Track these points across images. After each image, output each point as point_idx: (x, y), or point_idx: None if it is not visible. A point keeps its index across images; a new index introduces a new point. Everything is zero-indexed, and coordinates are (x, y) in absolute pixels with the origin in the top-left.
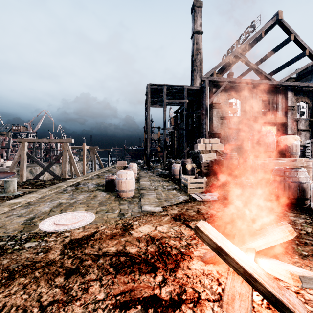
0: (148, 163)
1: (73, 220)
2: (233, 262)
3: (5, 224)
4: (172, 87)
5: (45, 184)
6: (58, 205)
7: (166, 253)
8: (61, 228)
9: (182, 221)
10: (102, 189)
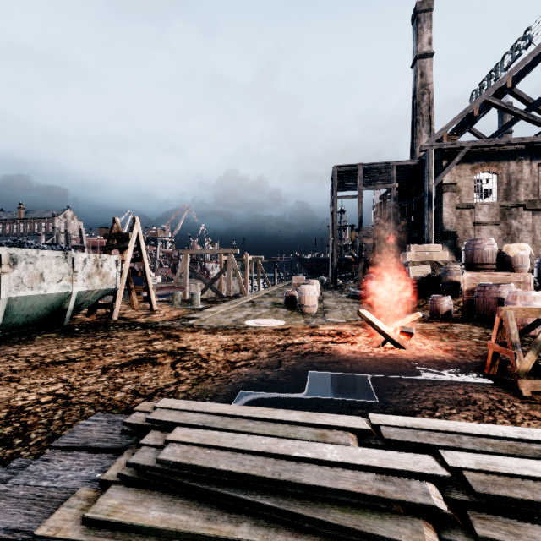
0: (335, 280)
1: (268, 322)
2: (376, 327)
3: (221, 321)
4: (372, 166)
5: (218, 301)
6: (248, 314)
7: (342, 334)
8: (263, 325)
9: (361, 326)
10: (280, 306)
